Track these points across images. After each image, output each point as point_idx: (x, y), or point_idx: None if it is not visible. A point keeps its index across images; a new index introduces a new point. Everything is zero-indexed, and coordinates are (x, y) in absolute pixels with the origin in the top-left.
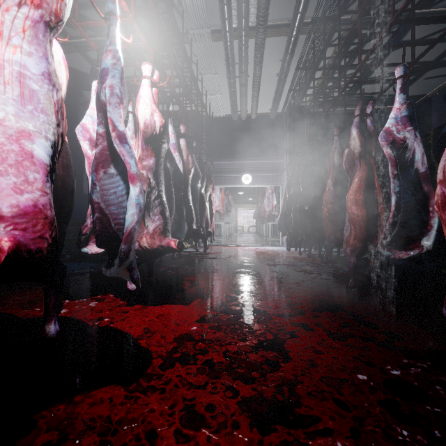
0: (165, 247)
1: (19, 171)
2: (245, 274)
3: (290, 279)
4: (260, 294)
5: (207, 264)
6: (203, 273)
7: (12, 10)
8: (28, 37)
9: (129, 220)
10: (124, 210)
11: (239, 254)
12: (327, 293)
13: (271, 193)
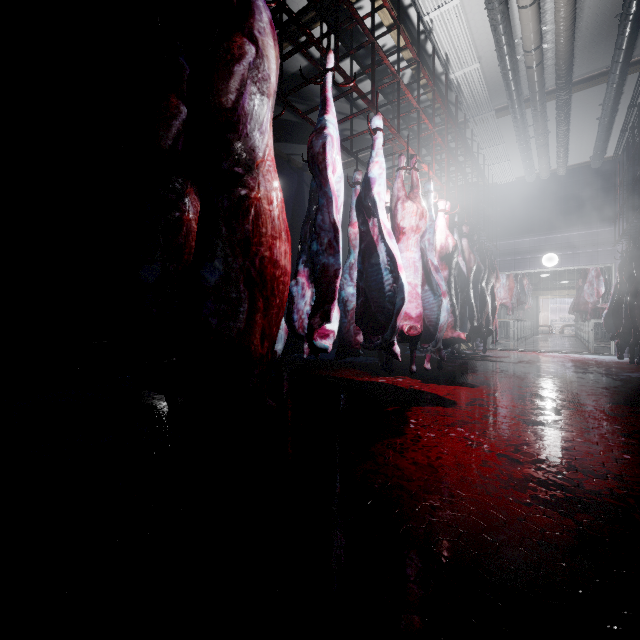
0: (457, 339)
1: (417, 302)
2: (538, 376)
3: (598, 385)
4: (551, 389)
5: (490, 366)
6: (487, 372)
7: (412, 240)
8: (416, 247)
9: (443, 320)
10: (435, 313)
11: (534, 360)
12: (639, 397)
13: (595, 276)
